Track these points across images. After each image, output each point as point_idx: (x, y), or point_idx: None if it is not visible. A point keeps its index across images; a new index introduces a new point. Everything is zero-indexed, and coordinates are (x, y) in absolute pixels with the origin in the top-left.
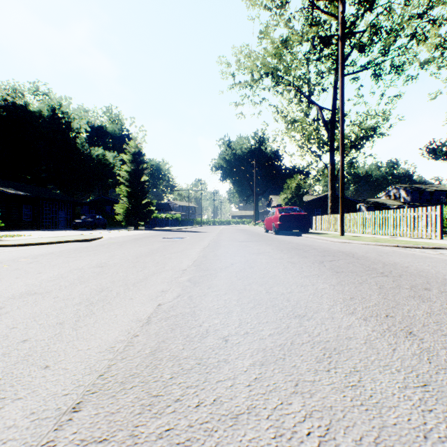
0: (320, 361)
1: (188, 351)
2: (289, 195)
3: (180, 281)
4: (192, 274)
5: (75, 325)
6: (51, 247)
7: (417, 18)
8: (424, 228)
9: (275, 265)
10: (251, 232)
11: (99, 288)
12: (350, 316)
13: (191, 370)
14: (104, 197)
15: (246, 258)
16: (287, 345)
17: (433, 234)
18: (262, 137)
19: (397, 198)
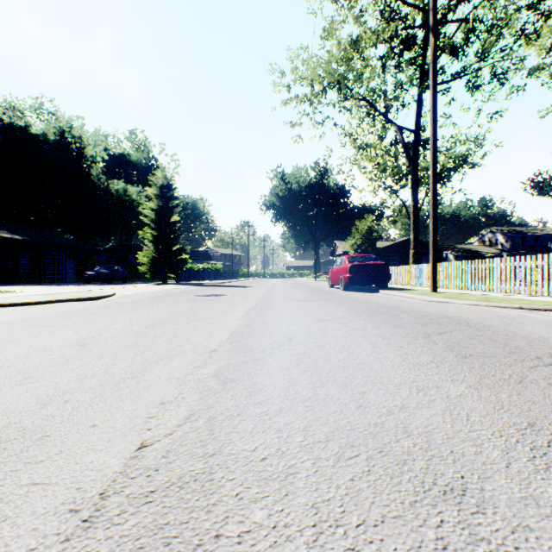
0: None
1: None
2: (359, 240)
3: (201, 376)
4: (224, 361)
5: None
6: (33, 309)
7: (528, 8)
8: (545, 283)
9: (357, 342)
10: (312, 288)
11: (48, 394)
12: None
13: None
14: (126, 243)
15: (311, 329)
16: None
17: None
18: (325, 168)
19: (493, 244)
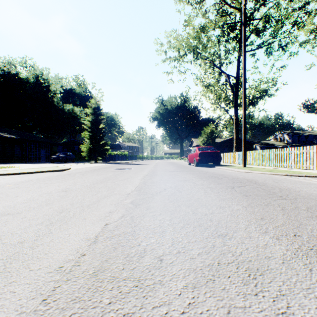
0: (247, 283)
1: (127, 272)
2: (205, 138)
3: (125, 203)
4: (134, 197)
5: (32, 244)
6: (31, 176)
7: (298, 10)
8: (304, 162)
9: (198, 190)
10: (178, 165)
11: (60, 209)
12: (264, 235)
13: (129, 294)
14: (73, 139)
15: (176, 184)
16: (215, 265)
17: (311, 166)
18: (186, 97)
19: (282, 140)
